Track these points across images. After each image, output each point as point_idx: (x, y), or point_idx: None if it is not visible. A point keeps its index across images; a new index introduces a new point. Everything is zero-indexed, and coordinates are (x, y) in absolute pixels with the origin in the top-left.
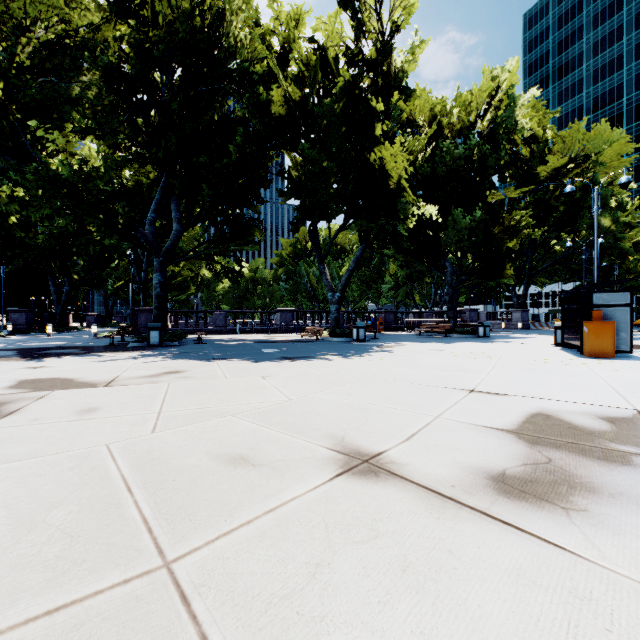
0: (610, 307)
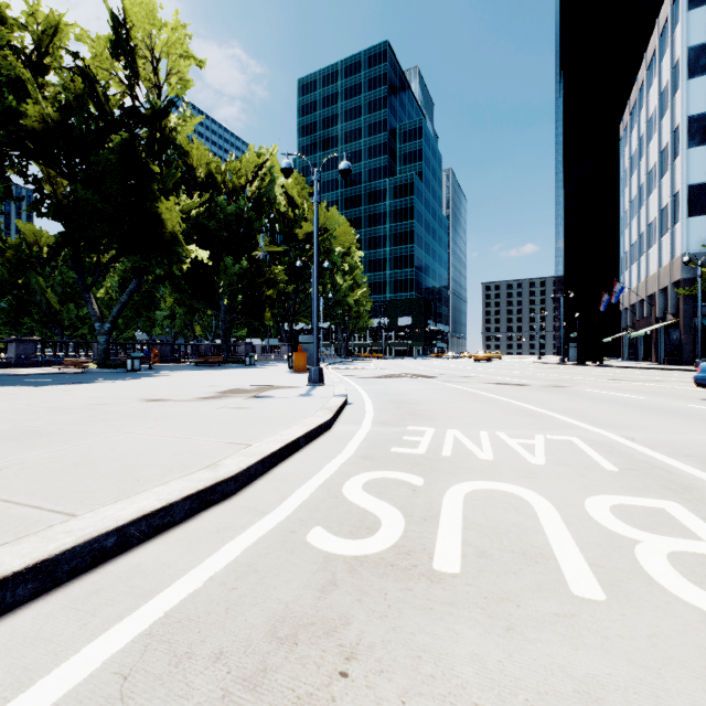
0: (307, 344)
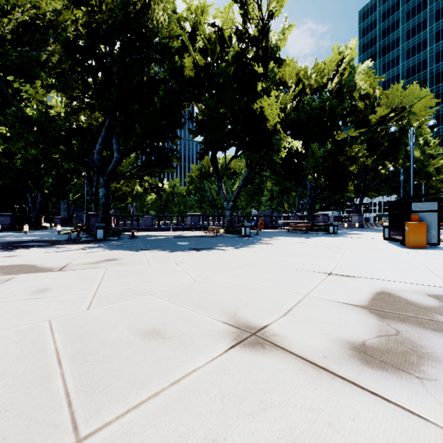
0: (424, 212)
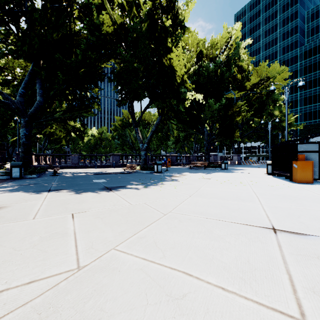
0: (307, 152)
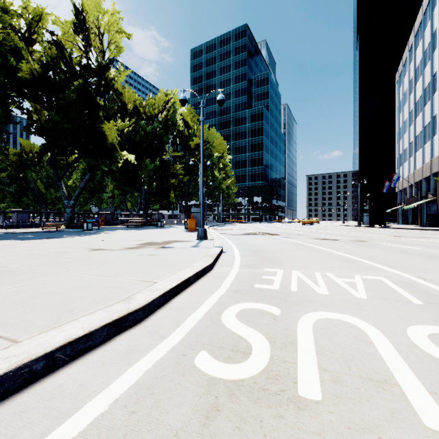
0: (196, 213)
